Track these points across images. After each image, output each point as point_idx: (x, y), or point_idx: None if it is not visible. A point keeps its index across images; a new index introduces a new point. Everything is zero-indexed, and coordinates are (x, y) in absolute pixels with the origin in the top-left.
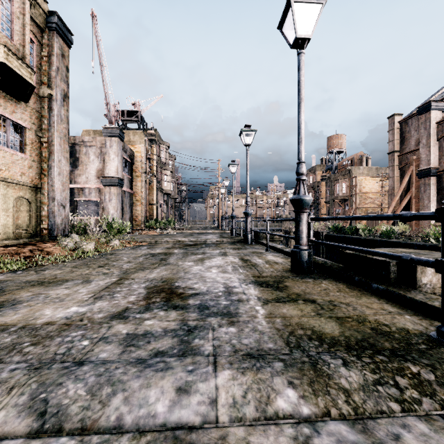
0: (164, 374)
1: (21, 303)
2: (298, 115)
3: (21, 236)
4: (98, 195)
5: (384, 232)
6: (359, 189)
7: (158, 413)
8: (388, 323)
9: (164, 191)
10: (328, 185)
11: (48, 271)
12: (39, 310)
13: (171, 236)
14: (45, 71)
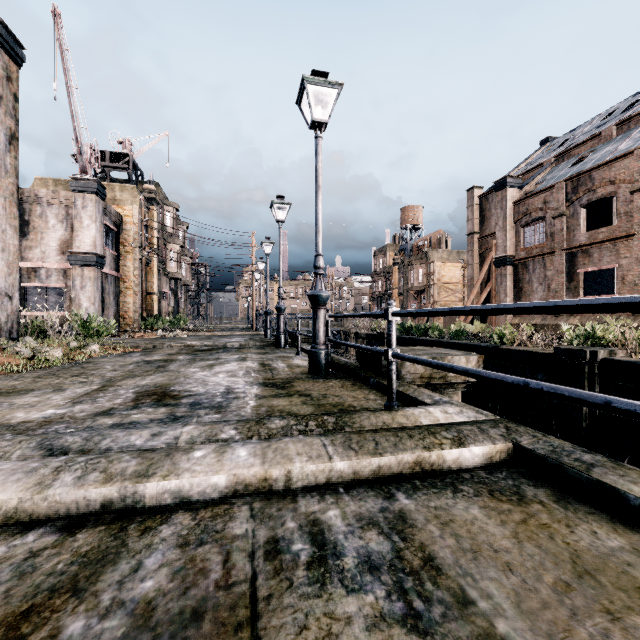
0: (143, 430)
1: None
2: (316, 204)
3: None
4: (62, 279)
5: (454, 332)
6: (437, 278)
7: (137, 444)
8: (357, 406)
9: (170, 274)
10: (402, 272)
11: (1, 382)
12: (8, 414)
13: (179, 339)
14: None
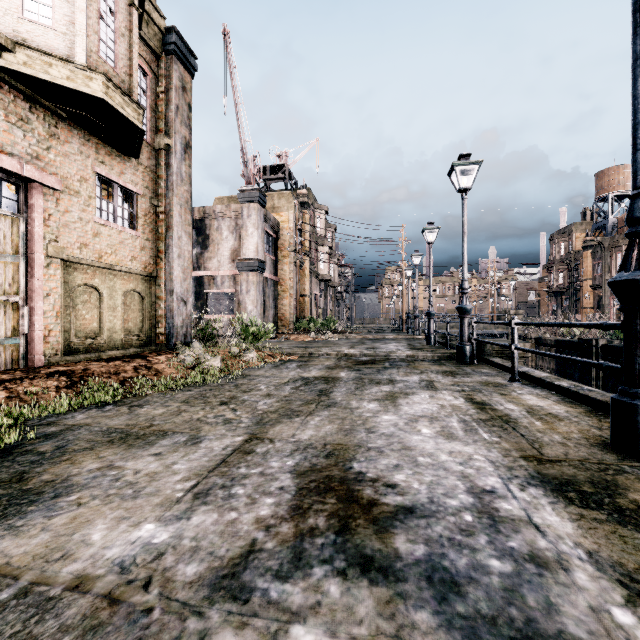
0: None
1: (69, 493)
2: (635, 82)
3: (131, 345)
4: (232, 285)
5: None
6: None
7: None
8: None
9: (320, 276)
10: (598, 257)
11: (147, 408)
12: (85, 523)
13: (332, 344)
14: (161, 114)
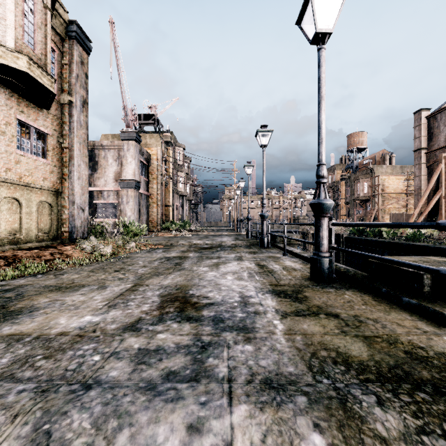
0: (174, 407)
1: (38, 310)
2: (318, 114)
3: (43, 239)
4: (116, 197)
5: (410, 235)
6: (381, 189)
7: None
8: (424, 346)
9: (179, 192)
10: (348, 185)
11: (67, 275)
12: (54, 318)
13: (187, 238)
14: (65, 79)
